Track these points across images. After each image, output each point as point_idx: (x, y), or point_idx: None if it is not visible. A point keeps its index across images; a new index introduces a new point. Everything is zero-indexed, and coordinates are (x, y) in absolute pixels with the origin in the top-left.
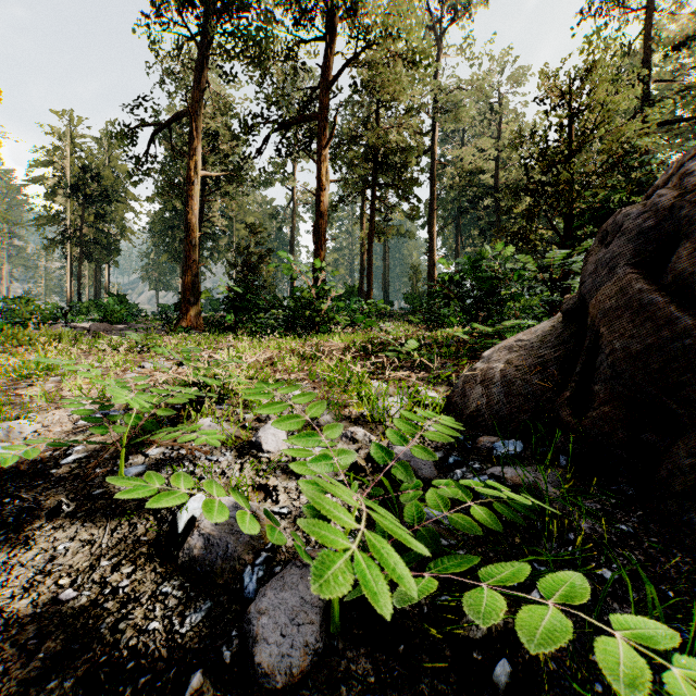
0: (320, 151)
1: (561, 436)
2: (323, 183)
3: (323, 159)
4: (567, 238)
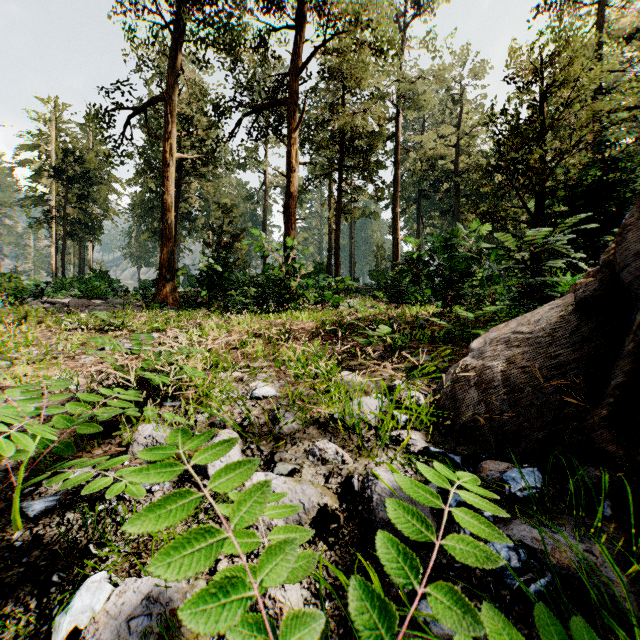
0: (290, 134)
1: (595, 468)
2: (293, 165)
3: (293, 142)
4: (538, 217)
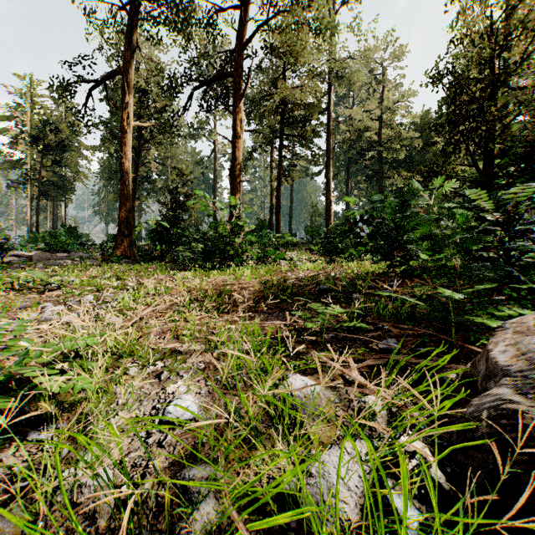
0: (235, 104)
1: None
2: (238, 131)
3: (238, 110)
4: (487, 175)
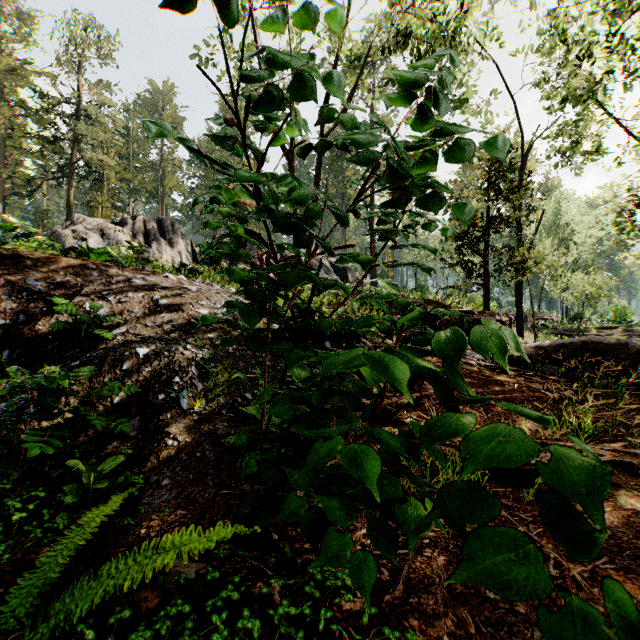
0: (69, 191)
1: None
2: (70, 205)
3: (71, 194)
4: None
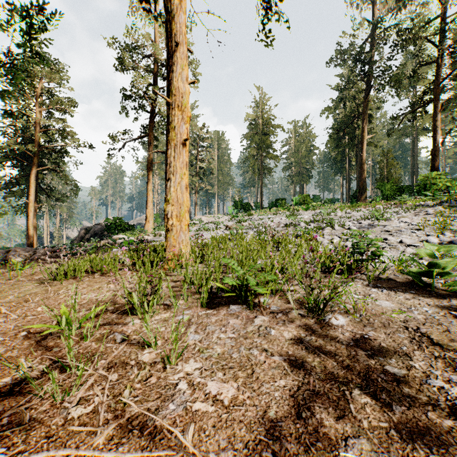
0: (434, 116)
1: None
2: (436, 130)
3: (436, 119)
4: None
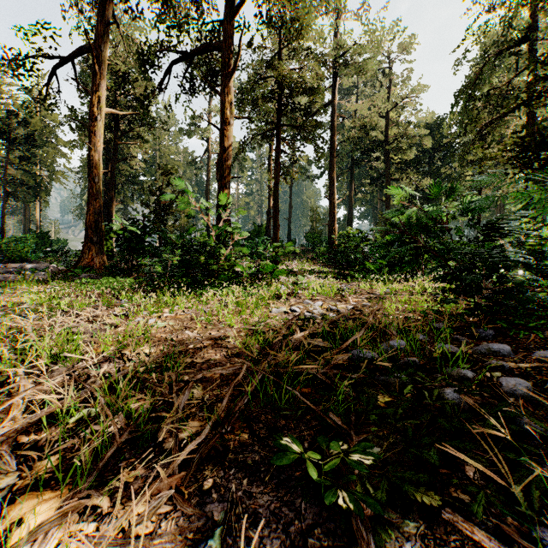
0: (224, 82)
1: None
2: (227, 116)
3: (227, 91)
4: None
